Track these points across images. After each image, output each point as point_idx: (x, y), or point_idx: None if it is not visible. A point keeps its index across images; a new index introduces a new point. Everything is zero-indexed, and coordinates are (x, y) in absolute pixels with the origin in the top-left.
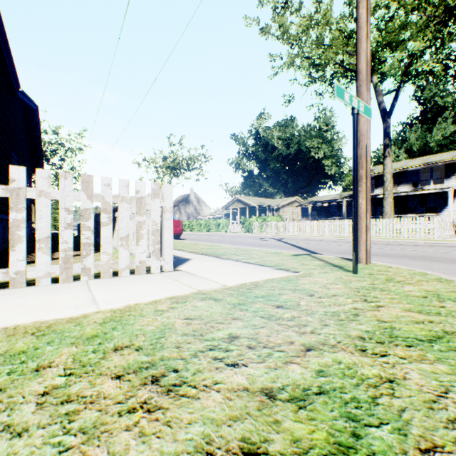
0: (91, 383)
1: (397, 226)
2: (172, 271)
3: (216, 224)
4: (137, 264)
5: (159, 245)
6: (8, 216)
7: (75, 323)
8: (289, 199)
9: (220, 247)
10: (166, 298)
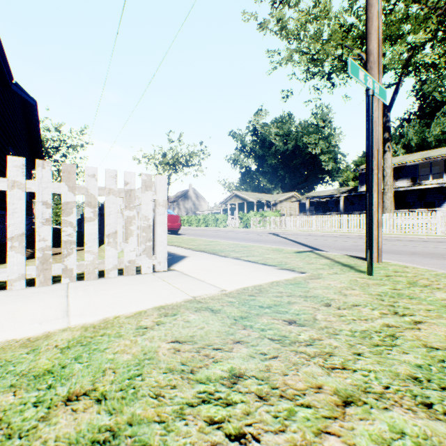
0: None
1: (398, 221)
2: (165, 271)
3: (215, 219)
4: (126, 264)
5: (151, 242)
6: (3, 212)
7: (30, 347)
8: (287, 195)
9: (218, 243)
10: (153, 309)
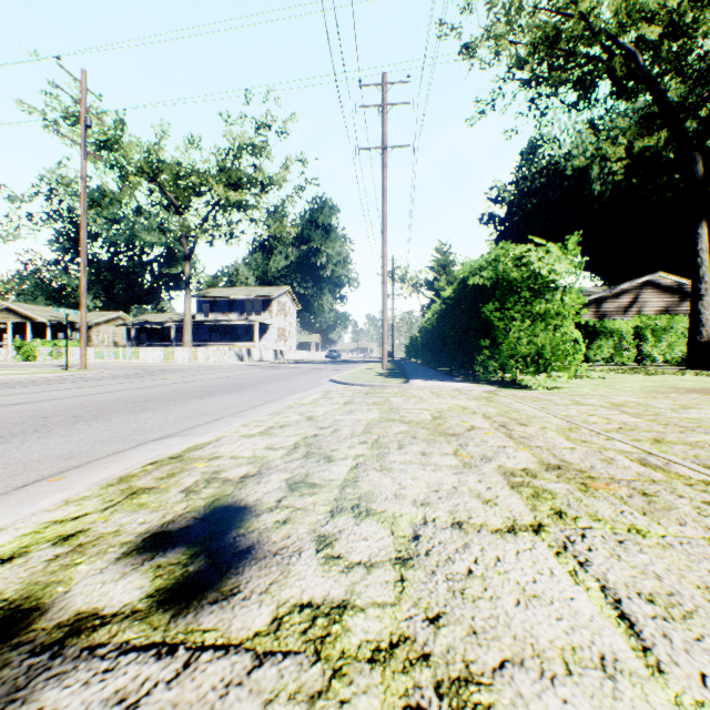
0: None
1: (189, 353)
2: None
3: None
4: None
5: None
6: None
7: None
8: (110, 315)
9: None
10: None
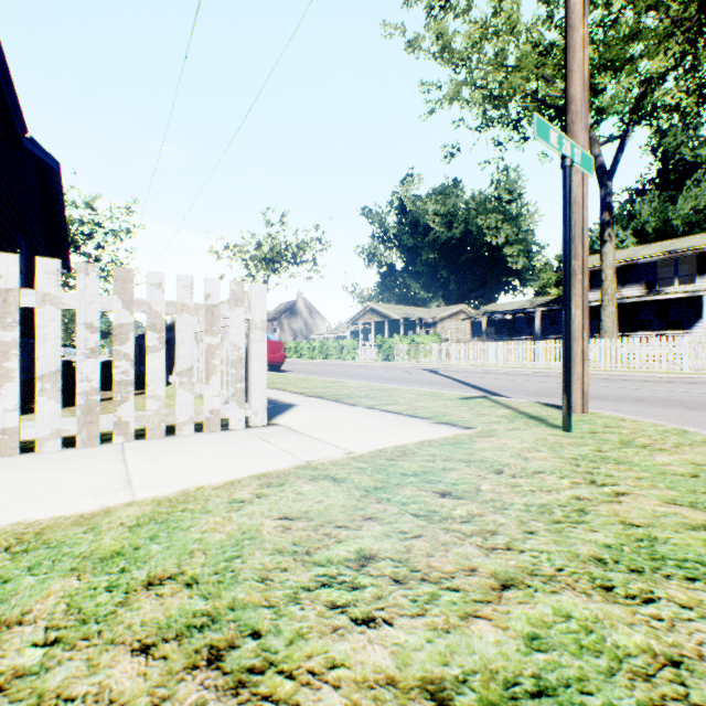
0: (90, 665)
1: (624, 350)
2: (264, 425)
3: (338, 347)
4: (206, 415)
5: (243, 383)
6: None
7: (86, 525)
8: (452, 309)
9: (344, 385)
10: (250, 477)
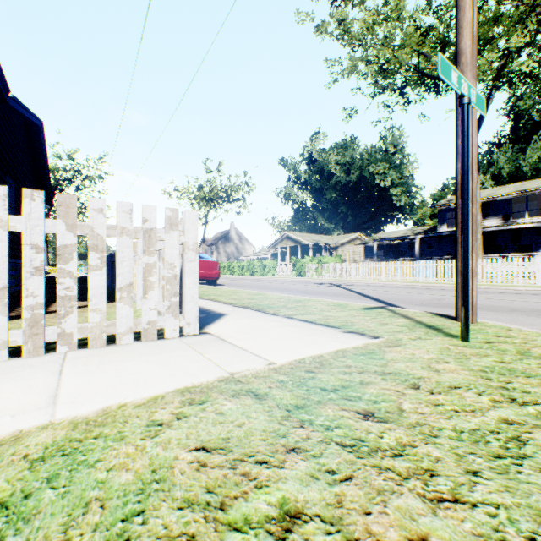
0: None
1: (488, 268)
2: (196, 334)
3: (262, 265)
4: (144, 326)
5: (177, 298)
6: None
7: None
8: (350, 236)
9: (266, 296)
10: (174, 392)
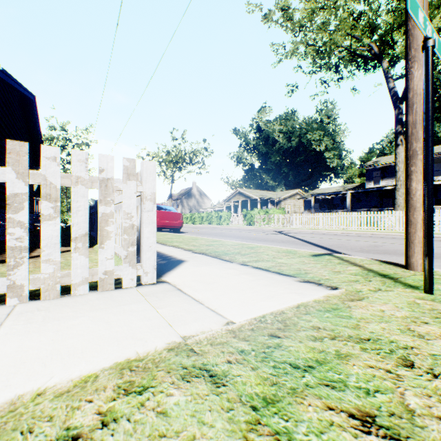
0: None
1: None
2: (153, 283)
3: (218, 216)
4: (100, 276)
5: (134, 247)
6: None
7: None
8: (291, 192)
9: (222, 243)
10: (111, 370)
